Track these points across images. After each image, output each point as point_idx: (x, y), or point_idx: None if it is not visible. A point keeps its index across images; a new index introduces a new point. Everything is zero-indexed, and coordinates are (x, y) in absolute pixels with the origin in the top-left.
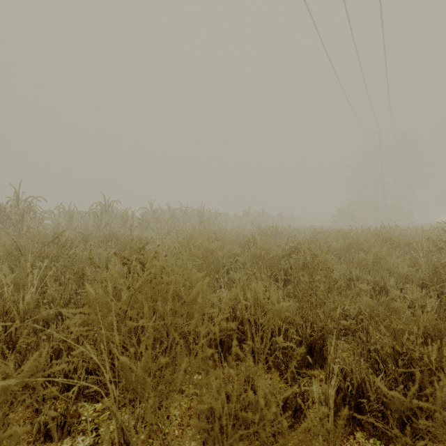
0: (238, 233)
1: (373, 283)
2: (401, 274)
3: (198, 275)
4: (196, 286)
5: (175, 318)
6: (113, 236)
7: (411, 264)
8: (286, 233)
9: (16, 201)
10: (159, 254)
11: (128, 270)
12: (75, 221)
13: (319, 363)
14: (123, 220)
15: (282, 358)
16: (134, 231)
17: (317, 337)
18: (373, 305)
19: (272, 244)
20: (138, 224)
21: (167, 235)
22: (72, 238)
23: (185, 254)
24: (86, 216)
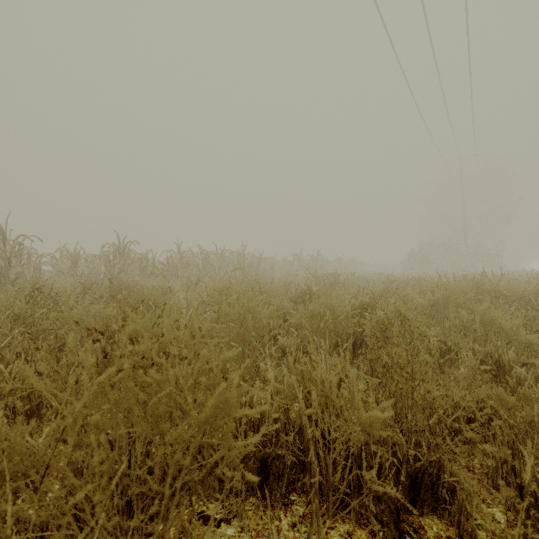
0: (288, 282)
1: (484, 355)
2: (524, 343)
3: (228, 354)
4: (216, 391)
5: (175, 455)
6: (124, 287)
7: (537, 328)
8: (349, 282)
9: (2, 242)
10: (141, 331)
11: (102, 352)
12: (81, 267)
13: (430, 504)
14: (142, 266)
15: (375, 511)
16: (154, 280)
17: (427, 462)
18: (510, 401)
19: (337, 299)
20: (162, 270)
21: (196, 285)
22: (57, 291)
23: (197, 325)
24: (96, 261)
